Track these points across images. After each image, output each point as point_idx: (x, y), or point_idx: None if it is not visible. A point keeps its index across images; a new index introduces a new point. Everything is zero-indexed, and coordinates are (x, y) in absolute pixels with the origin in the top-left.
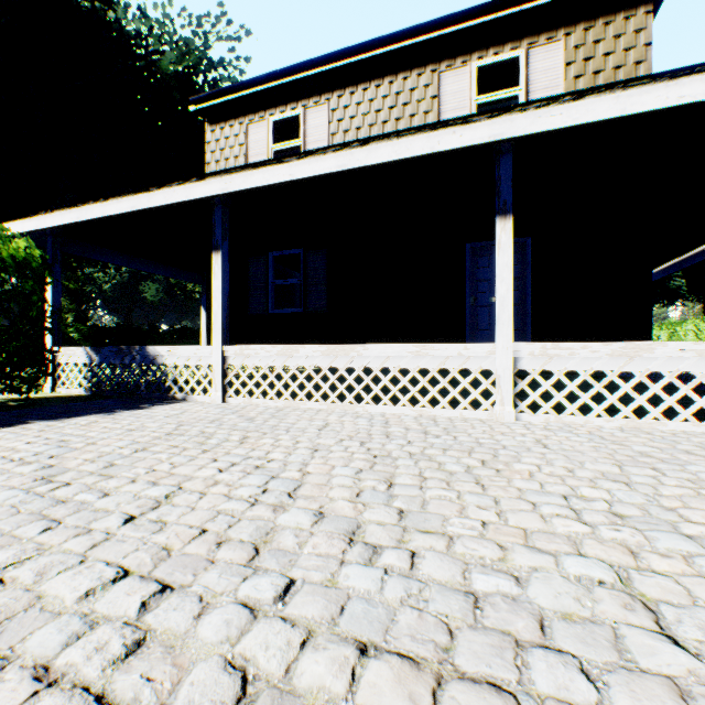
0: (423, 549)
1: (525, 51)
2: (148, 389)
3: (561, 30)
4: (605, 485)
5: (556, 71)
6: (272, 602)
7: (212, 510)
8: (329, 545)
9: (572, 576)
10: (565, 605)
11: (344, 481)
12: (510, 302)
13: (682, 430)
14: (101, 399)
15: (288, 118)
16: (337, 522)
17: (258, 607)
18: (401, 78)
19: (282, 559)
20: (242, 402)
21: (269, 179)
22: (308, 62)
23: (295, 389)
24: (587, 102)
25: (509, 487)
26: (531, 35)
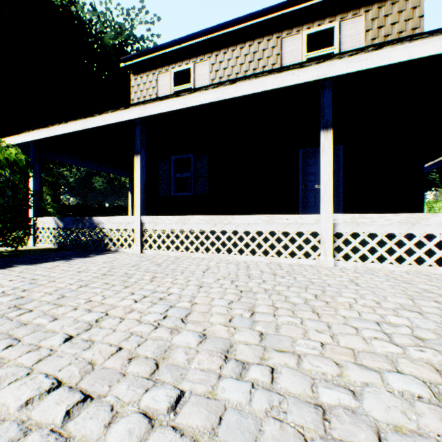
0: (279, 365)
1: (339, 23)
2: (94, 244)
3: (362, 8)
4: (404, 314)
5: (359, 35)
6: (166, 412)
7: (127, 332)
8: (210, 362)
9: (395, 391)
10: (395, 418)
11: (220, 310)
12: (330, 187)
13: None
14: (64, 250)
15: (183, 70)
16: (216, 342)
17: (155, 417)
18: (256, 43)
19: (175, 373)
20: (154, 253)
21: (170, 107)
22: (196, 33)
23: (188, 244)
24: (384, 51)
25: (336, 315)
26: (342, 12)
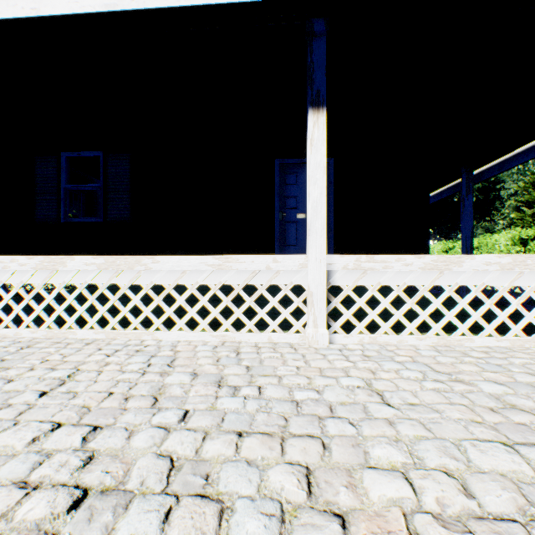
0: None
1: None
2: None
3: None
4: None
5: None
6: None
7: None
8: None
9: None
10: None
11: None
12: (324, 208)
13: (487, 345)
14: None
15: None
16: None
17: None
18: None
19: None
20: None
21: (0, 10)
22: None
23: (62, 314)
24: None
25: None
26: None
